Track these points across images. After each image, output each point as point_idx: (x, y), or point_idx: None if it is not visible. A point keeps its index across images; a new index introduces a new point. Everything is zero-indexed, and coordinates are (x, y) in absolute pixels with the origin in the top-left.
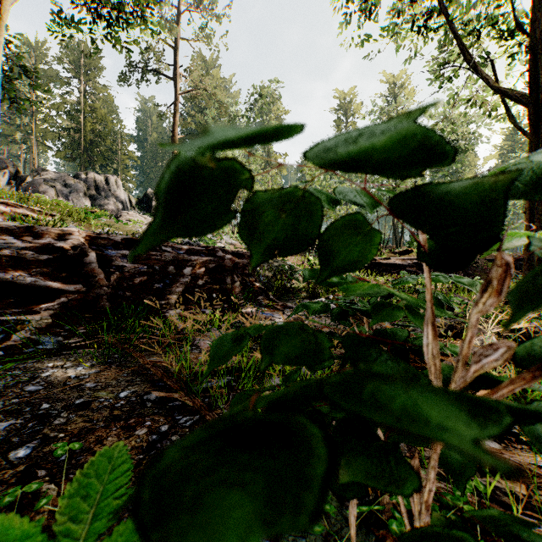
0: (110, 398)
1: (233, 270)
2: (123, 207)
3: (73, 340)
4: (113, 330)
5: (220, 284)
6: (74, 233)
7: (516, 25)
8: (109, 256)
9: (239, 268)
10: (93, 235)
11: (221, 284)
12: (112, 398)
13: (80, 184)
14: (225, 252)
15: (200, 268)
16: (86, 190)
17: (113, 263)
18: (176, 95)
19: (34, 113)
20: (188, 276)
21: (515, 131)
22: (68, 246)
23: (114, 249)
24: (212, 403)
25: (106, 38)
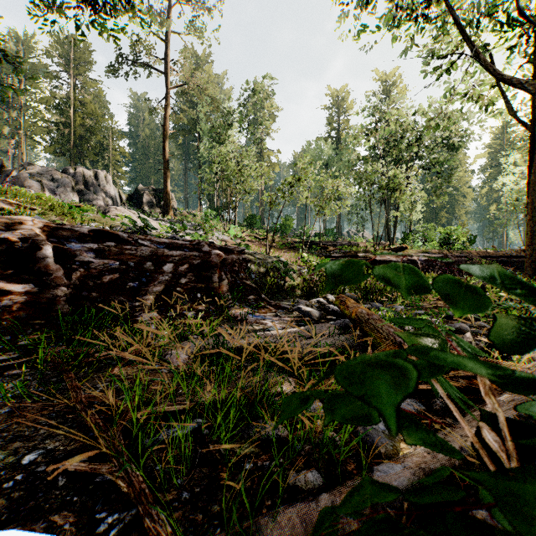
0: (5, 467)
1: (221, 267)
2: (112, 203)
3: (7, 355)
4: (64, 342)
5: (206, 283)
6: (26, 222)
7: (518, 12)
8: (72, 250)
9: (227, 265)
10: (53, 226)
11: (207, 283)
12: (7, 467)
13: (68, 179)
14: (212, 247)
15: (183, 265)
16: (75, 186)
17: (76, 259)
18: (167, 89)
19: (23, 107)
20: (168, 273)
21: (504, 130)
22: (16, 237)
23: (79, 242)
24: (165, 475)
25: (90, 24)
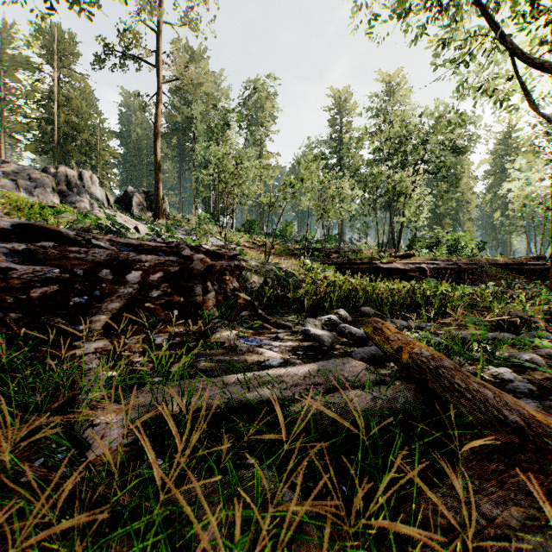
0: None
1: (206, 275)
2: (98, 206)
3: None
4: None
5: (186, 296)
6: None
7: None
8: None
9: (215, 273)
10: None
11: (187, 296)
12: None
13: (48, 178)
14: (196, 251)
15: (155, 273)
16: (56, 186)
17: None
18: (159, 84)
19: (1, 102)
20: (133, 284)
21: (508, 135)
22: None
23: None
24: None
25: None
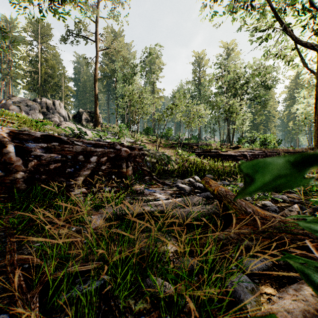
0: None
1: (127, 158)
2: (63, 120)
3: None
4: (18, 210)
5: (118, 169)
6: None
7: (309, 3)
8: (29, 147)
9: (132, 157)
10: (16, 132)
11: (118, 169)
12: None
13: (37, 105)
14: (122, 146)
15: (103, 157)
16: (40, 109)
17: (32, 153)
18: (97, 51)
19: (9, 62)
20: (93, 163)
21: (297, 77)
22: None
23: (34, 142)
24: None
25: (48, 9)
